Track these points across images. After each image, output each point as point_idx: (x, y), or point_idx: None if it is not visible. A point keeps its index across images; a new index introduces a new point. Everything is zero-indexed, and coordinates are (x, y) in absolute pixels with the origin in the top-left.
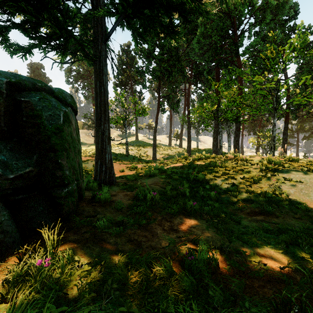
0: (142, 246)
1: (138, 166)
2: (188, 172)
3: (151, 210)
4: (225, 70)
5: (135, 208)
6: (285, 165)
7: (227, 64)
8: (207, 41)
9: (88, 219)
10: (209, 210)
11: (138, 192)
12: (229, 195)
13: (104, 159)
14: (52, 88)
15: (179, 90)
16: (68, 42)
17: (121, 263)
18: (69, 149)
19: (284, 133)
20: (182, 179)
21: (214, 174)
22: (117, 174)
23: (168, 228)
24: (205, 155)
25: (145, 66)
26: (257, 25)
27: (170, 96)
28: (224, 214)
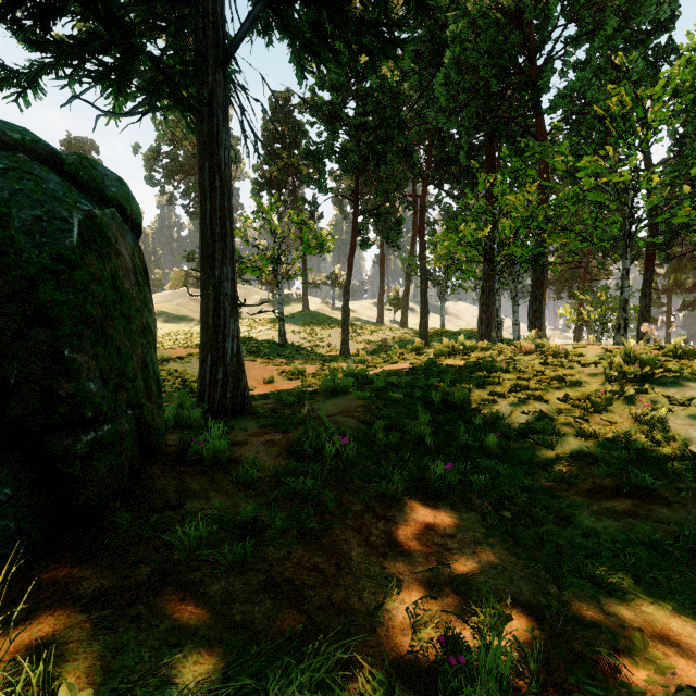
0: (304, 605)
1: (307, 370)
2: (427, 385)
3: (336, 485)
4: (509, 147)
5: (292, 481)
6: (670, 367)
7: (513, 135)
8: (466, 81)
9: (155, 518)
10: (486, 482)
11: (302, 436)
12: (534, 444)
13: (222, 352)
14: (57, 150)
15: (402, 196)
16: (130, 62)
17: (228, 692)
18: (103, 322)
19: (645, 293)
20: (412, 400)
21: (491, 389)
22: (257, 388)
23: (381, 540)
24: (464, 344)
25: (325, 142)
26: (585, 41)
27: (381, 210)
28: (525, 494)
